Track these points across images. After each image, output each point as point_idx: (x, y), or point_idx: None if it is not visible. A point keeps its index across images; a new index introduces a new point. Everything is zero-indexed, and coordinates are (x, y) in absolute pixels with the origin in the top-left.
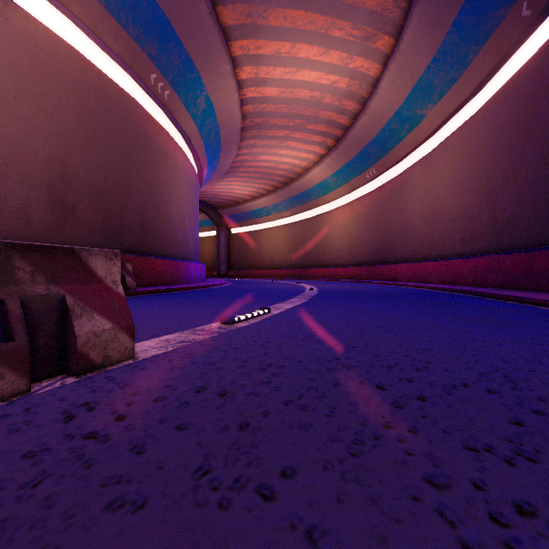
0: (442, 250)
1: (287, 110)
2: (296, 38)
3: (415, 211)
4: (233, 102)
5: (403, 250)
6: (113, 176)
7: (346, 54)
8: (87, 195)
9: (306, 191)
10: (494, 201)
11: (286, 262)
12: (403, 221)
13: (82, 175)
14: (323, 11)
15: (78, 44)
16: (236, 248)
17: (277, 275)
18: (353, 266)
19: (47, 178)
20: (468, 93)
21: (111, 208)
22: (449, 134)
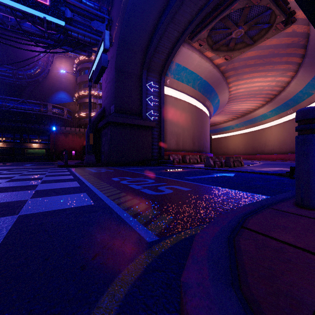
0: None
1: (247, 93)
2: (253, 78)
3: None
4: (226, 97)
5: None
6: (199, 132)
7: (274, 77)
8: (196, 139)
9: (254, 118)
10: None
11: (242, 151)
12: None
13: (196, 134)
14: (264, 71)
15: (194, 103)
16: (214, 145)
17: None
18: (281, 154)
19: (192, 137)
20: None
21: (199, 141)
22: None
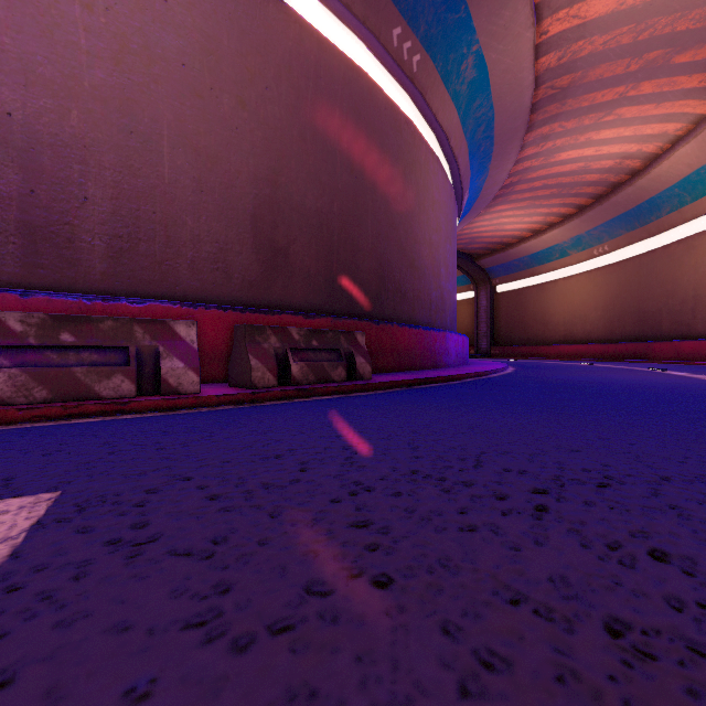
0: None
1: (631, 36)
2: None
3: None
4: (523, 52)
5: None
6: (340, 199)
7: None
8: (303, 230)
9: (649, 201)
10: None
11: (597, 331)
12: None
13: (298, 200)
14: None
15: (293, 4)
16: (504, 313)
17: (580, 354)
18: None
19: (252, 208)
20: None
21: (337, 249)
22: None
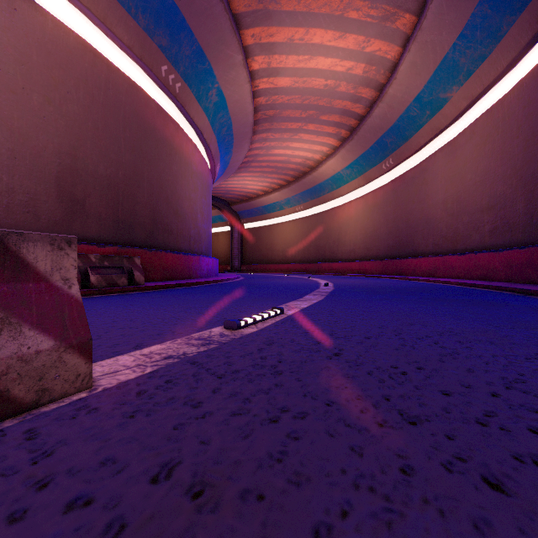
0: (468, 243)
1: (300, 101)
2: (310, 22)
3: (437, 202)
4: (245, 94)
5: (423, 243)
6: (124, 169)
7: (362, 37)
8: (96, 188)
9: (319, 185)
10: (532, 187)
11: (298, 256)
12: (423, 213)
13: (92, 168)
14: None
15: (88, 36)
16: (249, 243)
17: (290, 270)
18: (369, 260)
19: (56, 171)
20: (501, 69)
21: (122, 201)
22: (477, 117)
